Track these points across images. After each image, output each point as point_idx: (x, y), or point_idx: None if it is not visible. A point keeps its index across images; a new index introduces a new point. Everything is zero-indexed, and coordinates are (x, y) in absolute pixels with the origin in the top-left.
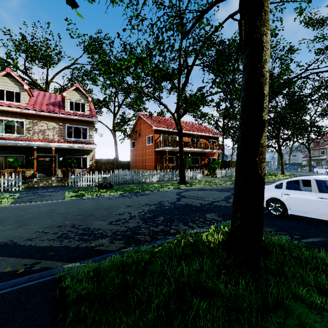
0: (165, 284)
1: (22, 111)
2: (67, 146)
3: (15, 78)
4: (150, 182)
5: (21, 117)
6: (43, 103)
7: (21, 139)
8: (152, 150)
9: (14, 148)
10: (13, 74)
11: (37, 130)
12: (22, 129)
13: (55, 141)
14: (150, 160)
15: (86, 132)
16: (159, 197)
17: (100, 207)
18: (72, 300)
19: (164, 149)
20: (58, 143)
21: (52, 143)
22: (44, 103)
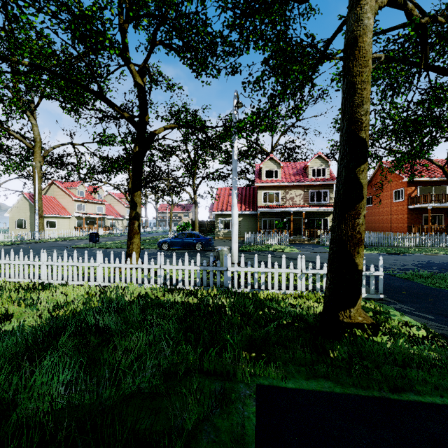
0: (447, 275)
1: (279, 185)
2: (314, 210)
3: (274, 160)
4: (405, 246)
5: (278, 189)
6: (290, 174)
7: (279, 206)
8: (403, 208)
9: (273, 213)
10: (273, 157)
11: (288, 198)
12: (269, 197)
13: (302, 206)
14: (399, 221)
15: (326, 195)
16: (426, 258)
17: (370, 258)
18: (401, 275)
19: (423, 206)
20: (307, 208)
21: (303, 208)
22: (291, 174)
